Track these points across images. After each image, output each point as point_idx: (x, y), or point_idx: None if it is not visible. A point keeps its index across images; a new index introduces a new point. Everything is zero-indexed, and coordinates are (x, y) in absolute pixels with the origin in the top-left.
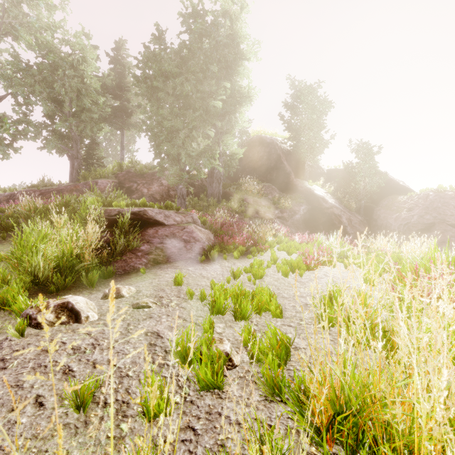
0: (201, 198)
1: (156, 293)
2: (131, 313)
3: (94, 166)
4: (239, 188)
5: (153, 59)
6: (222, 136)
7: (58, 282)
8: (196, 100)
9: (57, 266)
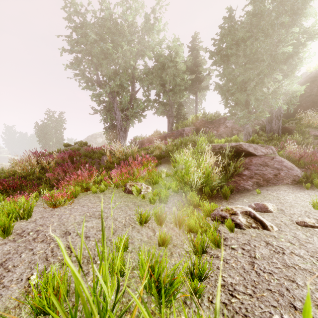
0: (260, 134)
1: (305, 214)
2: (304, 230)
3: (181, 120)
4: (299, 122)
5: (228, 33)
6: (286, 77)
7: (206, 193)
8: (264, 53)
9: (202, 183)
